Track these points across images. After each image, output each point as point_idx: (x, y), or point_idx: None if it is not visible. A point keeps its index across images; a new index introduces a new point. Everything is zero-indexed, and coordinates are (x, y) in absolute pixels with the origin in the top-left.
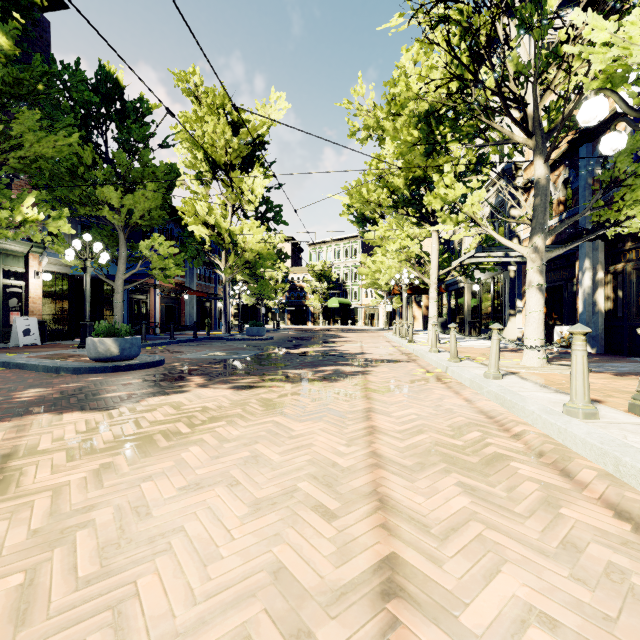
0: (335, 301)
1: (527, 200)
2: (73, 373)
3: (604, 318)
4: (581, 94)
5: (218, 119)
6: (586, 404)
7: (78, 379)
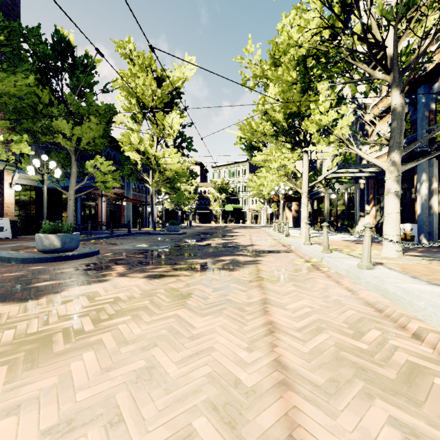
0: (230, 207)
1: (373, 131)
2: (21, 262)
3: (438, 218)
4: (434, 35)
5: (147, 75)
6: None
7: (22, 268)
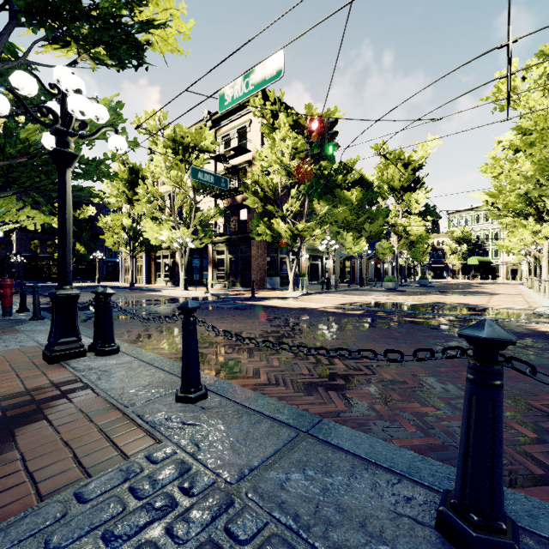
0: (474, 260)
1: None
2: (385, 292)
3: None
4: None
5: (395, 164)
6: (548, 296)
7: (391, 293)
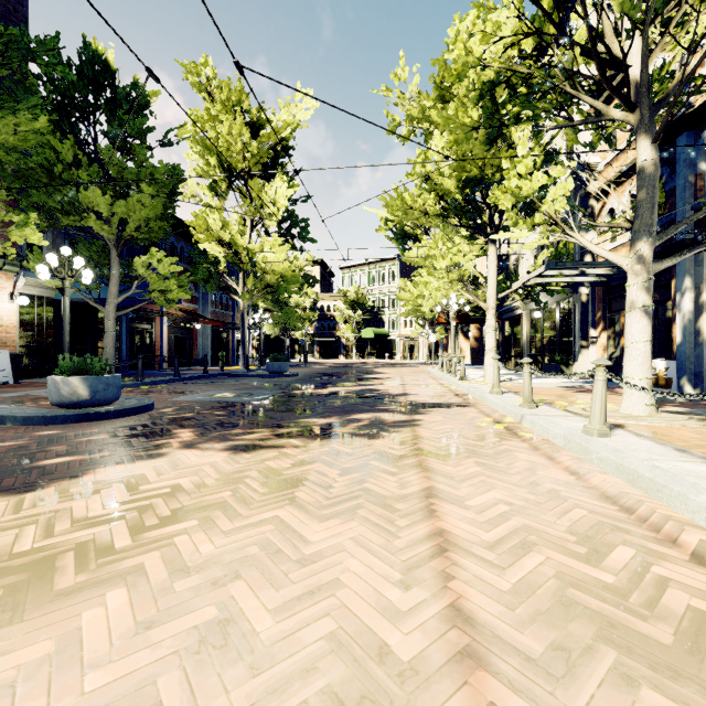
0: (370, 332)
1: (603, 208)
2: (23, 424)
3: None
4: None
5: (234, 119)
6: None
7: (23, 433)
